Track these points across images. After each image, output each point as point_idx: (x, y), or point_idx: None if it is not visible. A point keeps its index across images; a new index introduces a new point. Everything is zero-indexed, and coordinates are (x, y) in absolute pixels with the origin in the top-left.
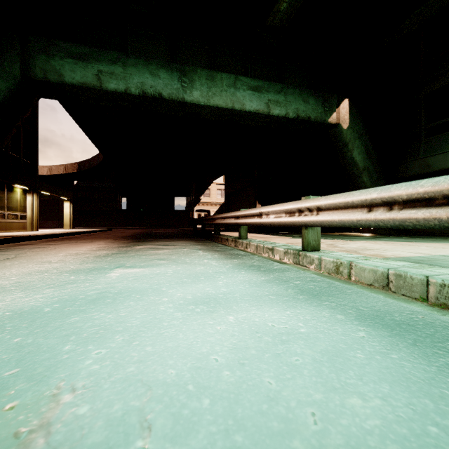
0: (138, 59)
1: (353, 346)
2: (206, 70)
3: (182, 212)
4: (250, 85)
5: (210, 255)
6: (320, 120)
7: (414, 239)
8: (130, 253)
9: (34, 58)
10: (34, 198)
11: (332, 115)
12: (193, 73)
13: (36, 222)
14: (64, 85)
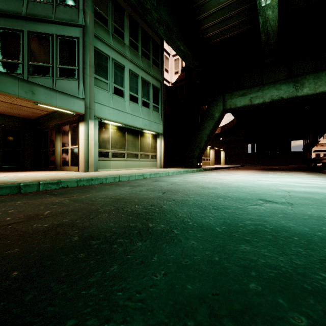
0: (269, 85)
1: (325, 182)
2: (313, 74)
3: (299, 153)
4: None
5: (307, 175)
6: None
7: None
8: (270, 173)
9: (227, 102)
10: (212, 151)
11: None
12: (303, 79)
13: (213, 162)
14: (236, 108)
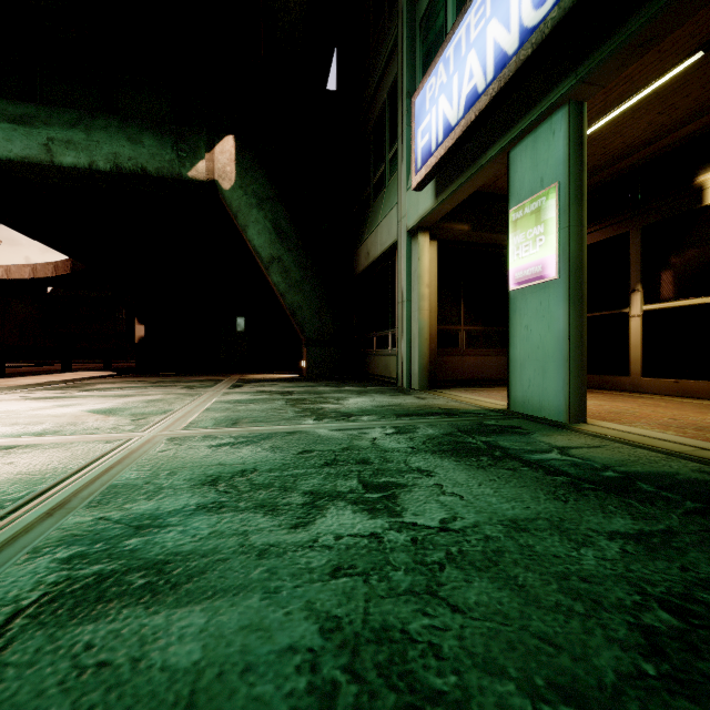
0: None
1: None
2: None
3: None
4: (7, 113)
5: None
6: (172, 174)
7: (151, 392)
8: None
9: None
10: None
11: (198, 165)
12: None
13: None
14: None
